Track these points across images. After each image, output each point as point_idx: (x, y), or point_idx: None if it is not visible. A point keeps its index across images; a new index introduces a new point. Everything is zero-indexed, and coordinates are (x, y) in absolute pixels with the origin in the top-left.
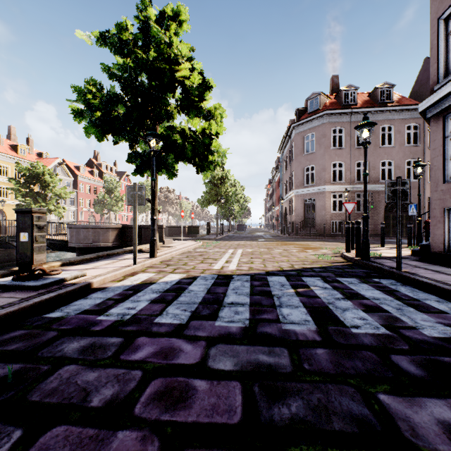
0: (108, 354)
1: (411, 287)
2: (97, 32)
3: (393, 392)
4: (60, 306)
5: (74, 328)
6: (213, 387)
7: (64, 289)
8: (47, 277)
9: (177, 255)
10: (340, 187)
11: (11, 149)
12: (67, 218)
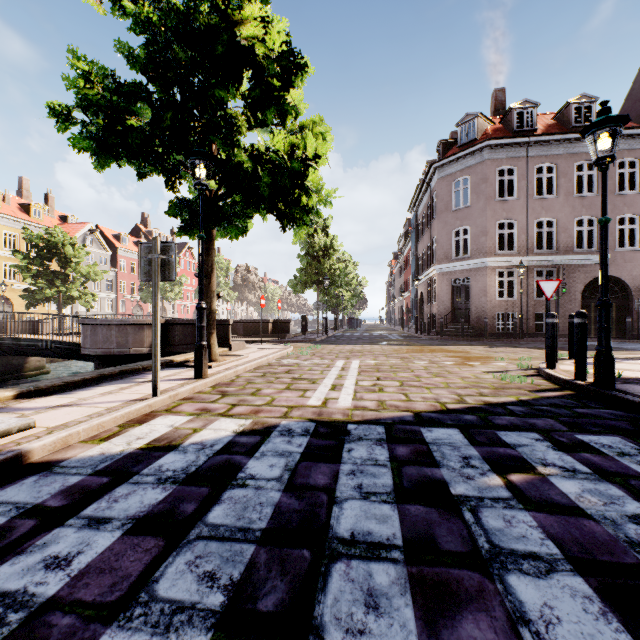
0: None
1: None
2: None
3: None
4: None
5: None
6: None
7: None
8: None
9: (246, 371)
10: (510, 259)
11: (21, 210)
12: (102, 310)
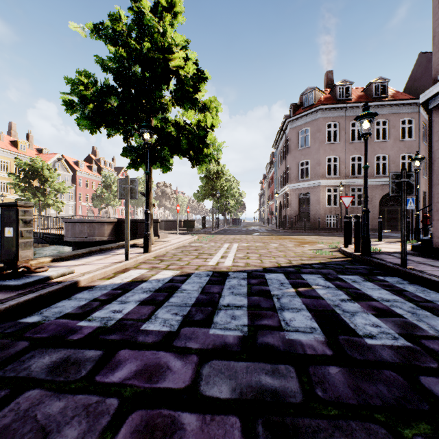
0: (81, 373)
1: (420, 286)
2: (91, 24)
3: (436, 435)
4: (40, 308)
5: (49, 336)
6: (205, 426)
7: (47, 288)
8: (31, 275)
9: (171, 250)
10: (334, 181)
11: (11, 145)
12: (66, 213)
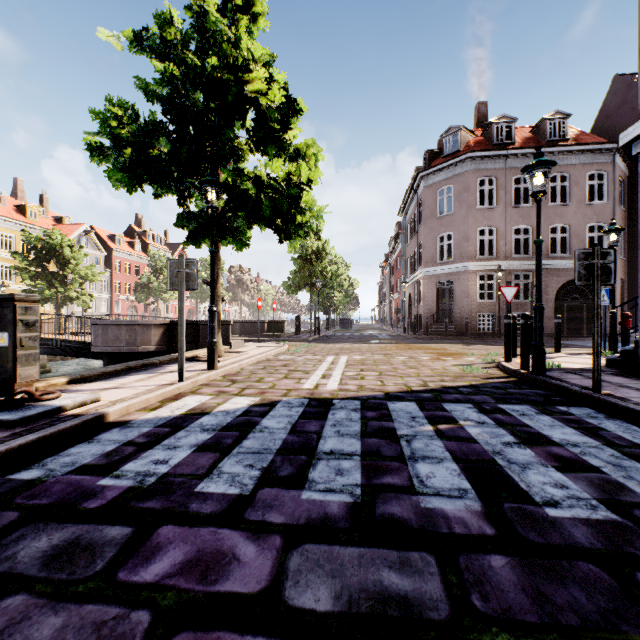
0: (96, 566)
1: (624, 421)
2: (130, 32)
3: None
4: (44, 456)
5: (52, 503)
6: None
7: (56, 426)
8: (34, 405)
9: (249, 365)
10: (489, 264)
11: (17, 212)
12: (97, 310)
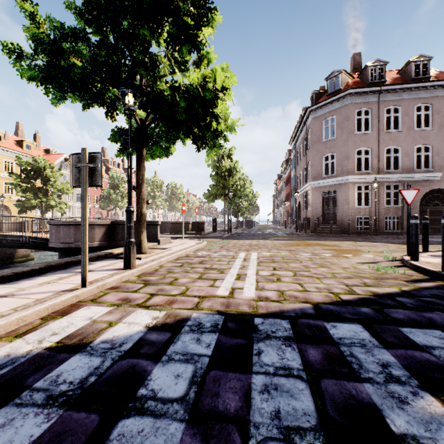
0: None
1: None
2: None
3: None
4: None
5: None
6: None
7: None
8: None
9: (168, 262)
10: (366, 177)
11: (17, 145)
12: (73, 215)
